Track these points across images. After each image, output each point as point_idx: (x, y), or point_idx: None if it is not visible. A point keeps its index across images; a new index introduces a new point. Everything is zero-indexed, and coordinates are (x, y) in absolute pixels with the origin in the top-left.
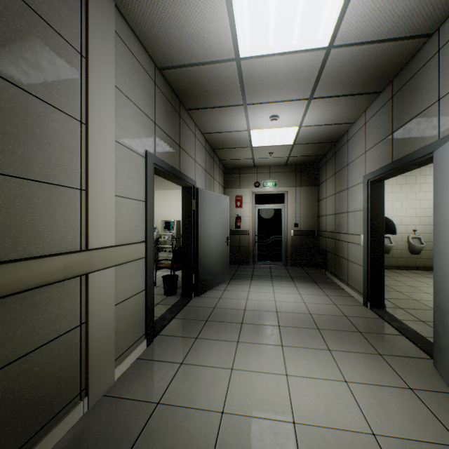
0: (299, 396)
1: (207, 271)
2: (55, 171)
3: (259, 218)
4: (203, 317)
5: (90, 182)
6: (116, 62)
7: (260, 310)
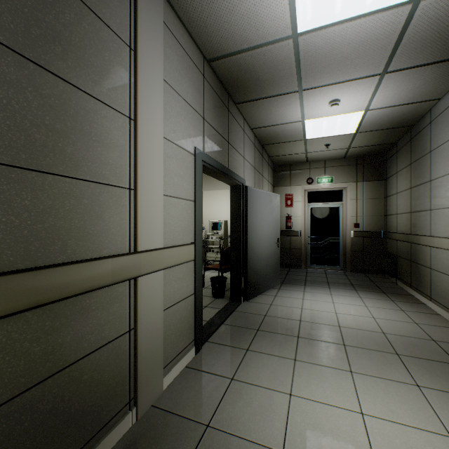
0: (383, 447)
1: (256, 274)
2: (104, 170)
3: (313, 218)
4: (253, 325)
5: (139, 181)
6: (164, 55)
7: (318, 322)
